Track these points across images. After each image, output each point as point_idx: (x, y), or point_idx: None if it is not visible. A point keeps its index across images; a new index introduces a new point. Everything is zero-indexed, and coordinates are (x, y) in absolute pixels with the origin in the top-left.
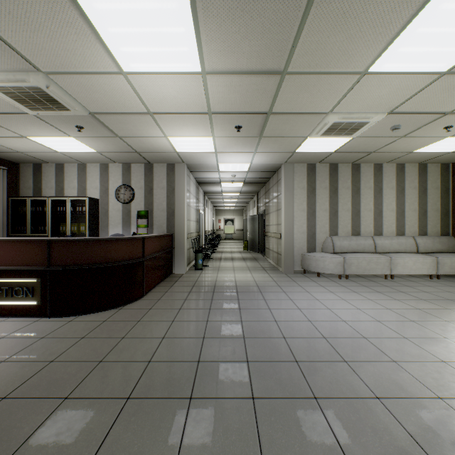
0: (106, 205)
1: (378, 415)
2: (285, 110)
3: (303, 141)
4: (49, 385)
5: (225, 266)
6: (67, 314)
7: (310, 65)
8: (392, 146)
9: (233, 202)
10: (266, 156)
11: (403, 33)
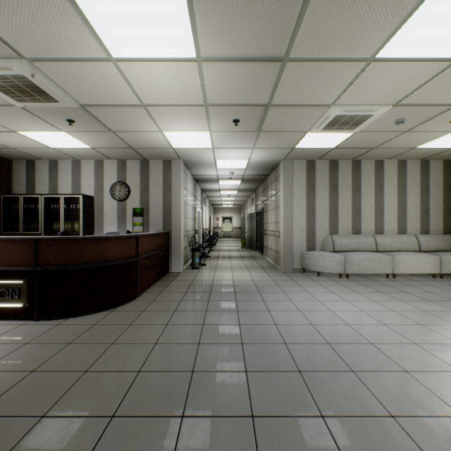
0: (101, 202)
1: (395, 438)
2: (285, 102)
3: (303, 136)
4: (26, 400)
5: (223, 264)
6: (56, 317)
7: (313, 50)
8: (394, 141)
9: (231, 200)
10: (265, 152)
11: (416, 13)
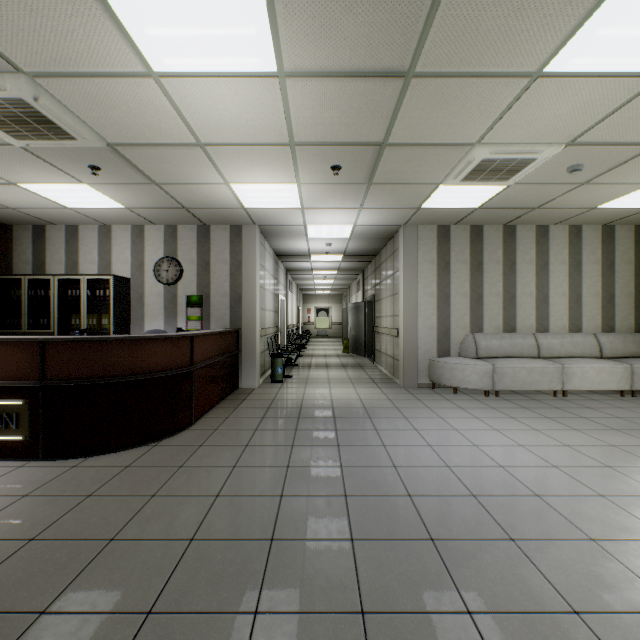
0: (141, 287)
1: None
2: (408, 140)
3: (433, 191)
4: (18, 586)
5: (317, 376)
6: (71, 455)
7: (451, 60)
8: (566, 198)
9: (328, 284)
10: (378, 213)
11: (608, 1)
